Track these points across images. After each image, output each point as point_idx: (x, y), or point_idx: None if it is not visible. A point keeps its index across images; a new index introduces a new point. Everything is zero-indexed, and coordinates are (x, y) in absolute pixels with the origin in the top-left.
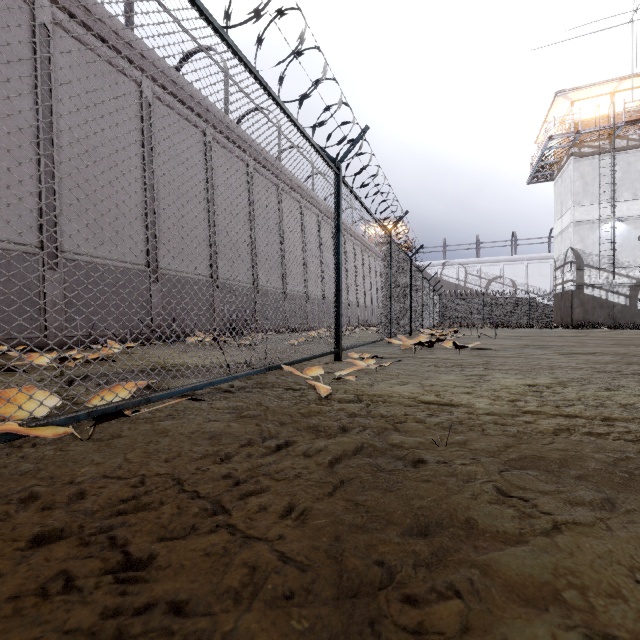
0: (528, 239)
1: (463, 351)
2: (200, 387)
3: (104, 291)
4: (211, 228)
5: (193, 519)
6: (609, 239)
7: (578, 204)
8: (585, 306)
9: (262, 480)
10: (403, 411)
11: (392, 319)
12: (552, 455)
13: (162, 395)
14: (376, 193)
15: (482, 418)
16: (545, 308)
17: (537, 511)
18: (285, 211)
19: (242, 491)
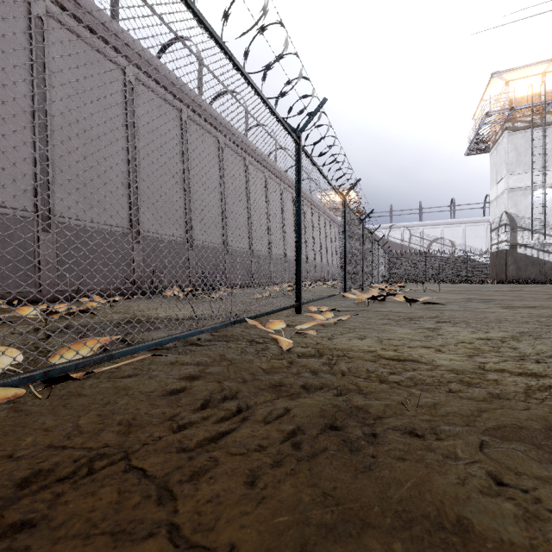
0: (465, 205)
1: (412, 304)
2: (165, 342)
3: (92, 251)
4: (186, 195)
5: (132, 513)
6: (540, 204)
7: (512, 173)
8: (518, 264)
9: (218, 454)
10: (364, 367)
11: (346, 275)
12: (534, 424)
13: (126, 351)
14: (333, 161)
15: (446, 376)
16: (481, 265)
17: (543, 509)
18: (249, 175)
19: (194, 470)
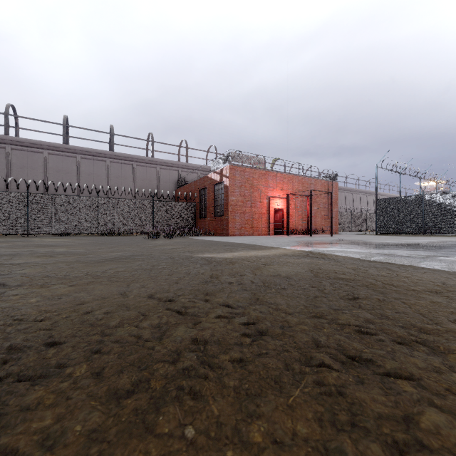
0: None
1: None
2: None
3: None
4: (368, 212)
5: None
6: None
7: None
8: None
9: None
10: None
11: None
12: None
13: None
14: None
15: None
16: None
17: None
18: None
19: None
